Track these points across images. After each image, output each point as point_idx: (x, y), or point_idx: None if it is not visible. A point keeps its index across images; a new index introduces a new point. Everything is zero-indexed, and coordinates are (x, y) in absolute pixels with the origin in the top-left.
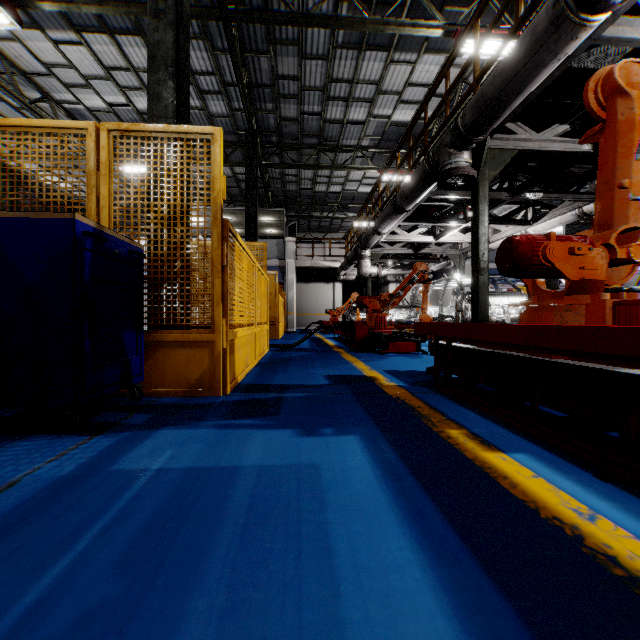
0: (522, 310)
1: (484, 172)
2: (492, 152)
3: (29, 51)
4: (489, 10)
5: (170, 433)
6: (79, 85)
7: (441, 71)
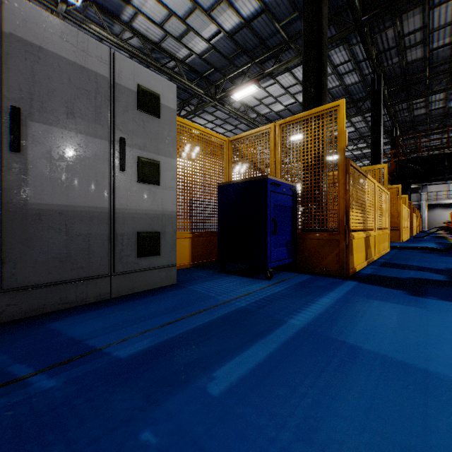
0: None
1: None
2: None
3: None
4: None
5: None
6: None
7: None
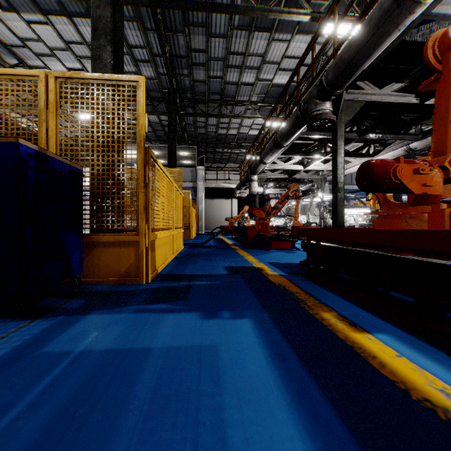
0: (366, 218)
1: (341, 117)
2: (347, 103)
3: (9, 29)
4: (343, 3)
5: (98, 316)
6: (46, 54)
7: (309, 44)
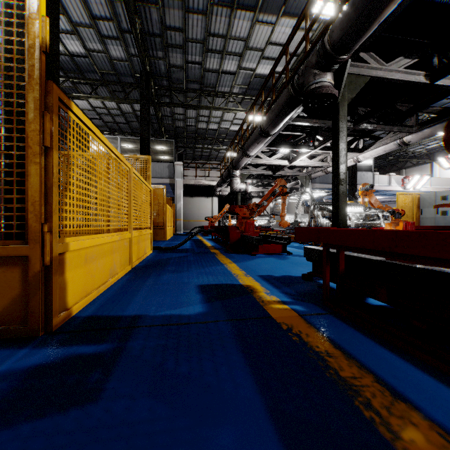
0: (360, 217)
1: (343, 93)
2: (349, 77)
3: None
4: None
5: None
6: None
7: (302, 13)
